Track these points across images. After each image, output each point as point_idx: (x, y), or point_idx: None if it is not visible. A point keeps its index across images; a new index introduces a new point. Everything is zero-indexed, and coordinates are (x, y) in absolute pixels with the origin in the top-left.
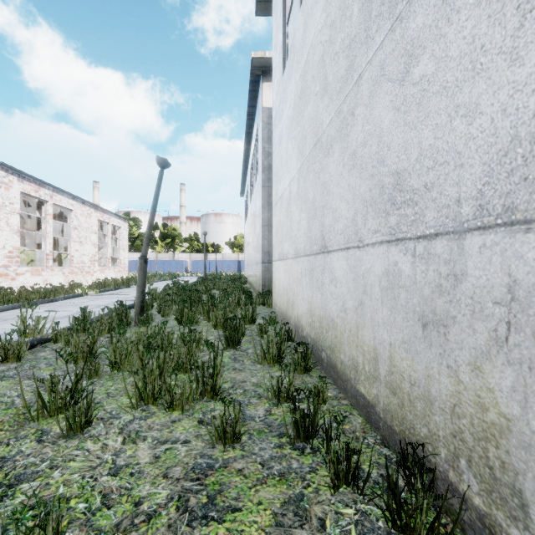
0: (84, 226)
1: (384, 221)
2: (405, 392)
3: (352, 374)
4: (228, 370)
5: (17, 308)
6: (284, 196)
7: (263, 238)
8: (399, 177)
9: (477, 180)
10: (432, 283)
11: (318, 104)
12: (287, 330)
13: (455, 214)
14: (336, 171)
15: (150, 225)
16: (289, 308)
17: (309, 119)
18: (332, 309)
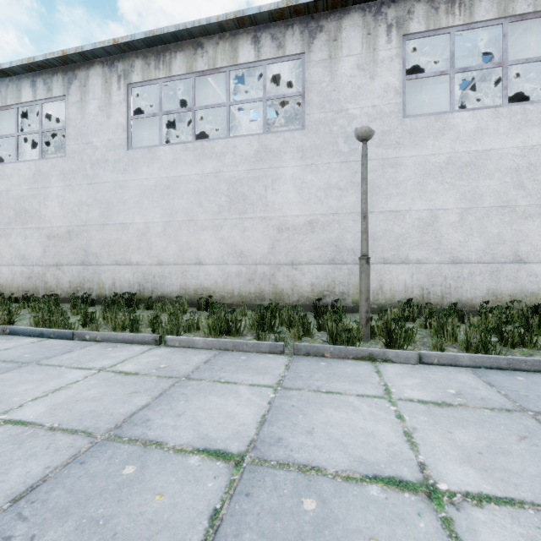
0: None
1: (21, 262)
2: (26, 290)
3: (11, 295)
4: None
5: None
6: None
7: None
8: (24, 255)
9: (36, 260)
10: (30, 272)
11: None
12: None
13: (33, 263)
14: (3, 245)
15: None
16: None
17: None
18: (1, 281)
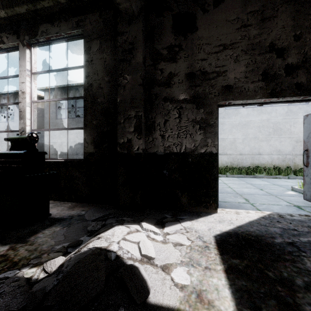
0: None
1: None
2: None
3: None
4: None
5: None
6: (57, 143)
7: None
8: None
9: None
10: None
11: (75, 137)
12: None
13: None
14: (80, 147)
15: None
16: None
17: (72, 137)
18: None
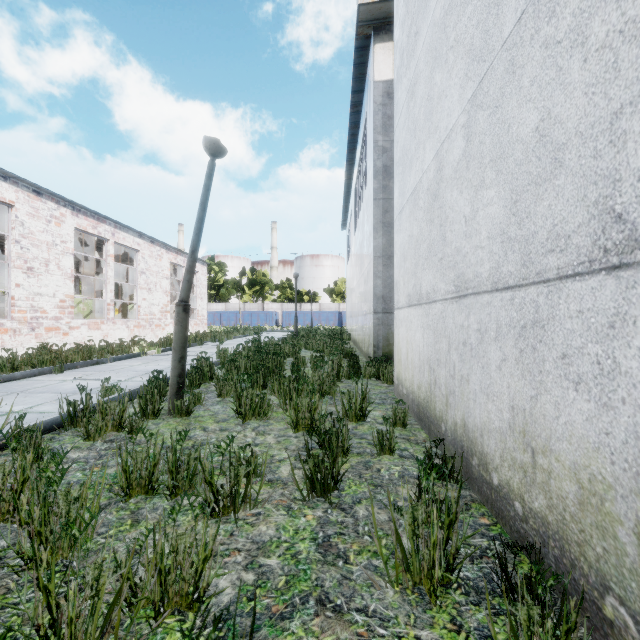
0: (154, 270)
1: None
2: None
3: None
4: (304, 610)
5: (48, 373)
6: (422, 186)
7: (375, 276)
8: None
9: None
10: None
11: None
12: (441, 457)
13: None
14: None
15: (194, 250)
16: (437, 400)
17: None
18: None
